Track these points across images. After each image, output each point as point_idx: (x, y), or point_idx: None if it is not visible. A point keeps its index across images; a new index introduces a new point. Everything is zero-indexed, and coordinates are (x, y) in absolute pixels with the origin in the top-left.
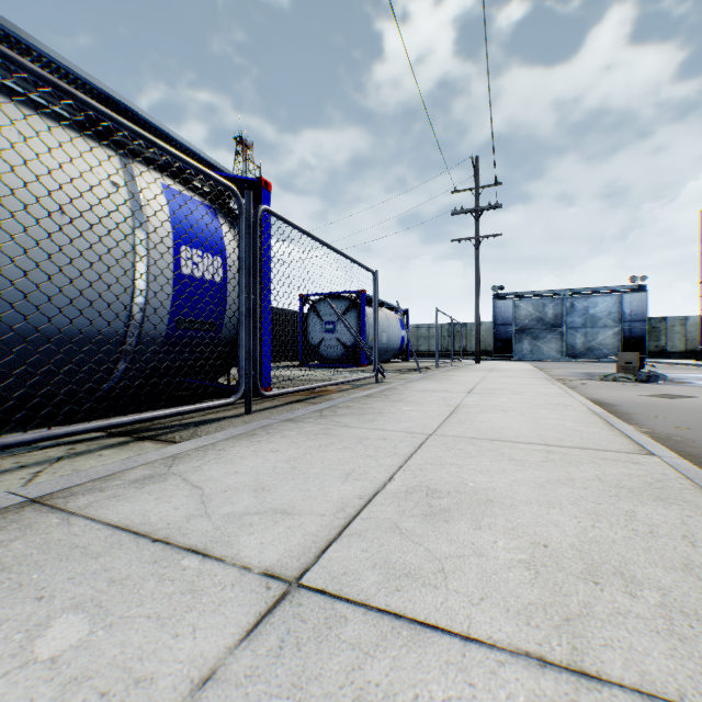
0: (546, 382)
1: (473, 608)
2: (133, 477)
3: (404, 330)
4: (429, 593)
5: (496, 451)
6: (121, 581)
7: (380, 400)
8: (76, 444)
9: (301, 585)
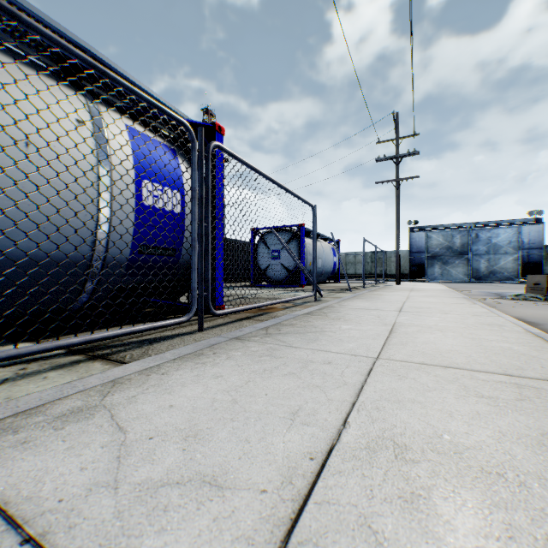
0: (466, 301)
1: None
2: (60, 411)
3: (335, 257)
4: None
5: (455, 382)
6: None
7: (320, 318)
8: (30, 363)
9: None
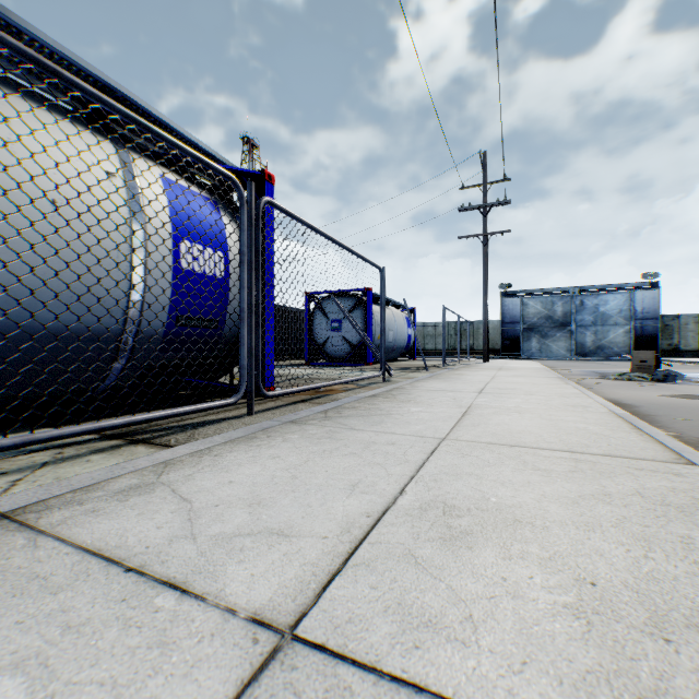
0: (559, 381)
1: (514, 677)
2: (118, 487)
3: (410, 328)
4: (456, 653)
5: (517, 459)
6: (78, 628)
7: (387, 401)
8: (65, 448)
9: (295, 637)
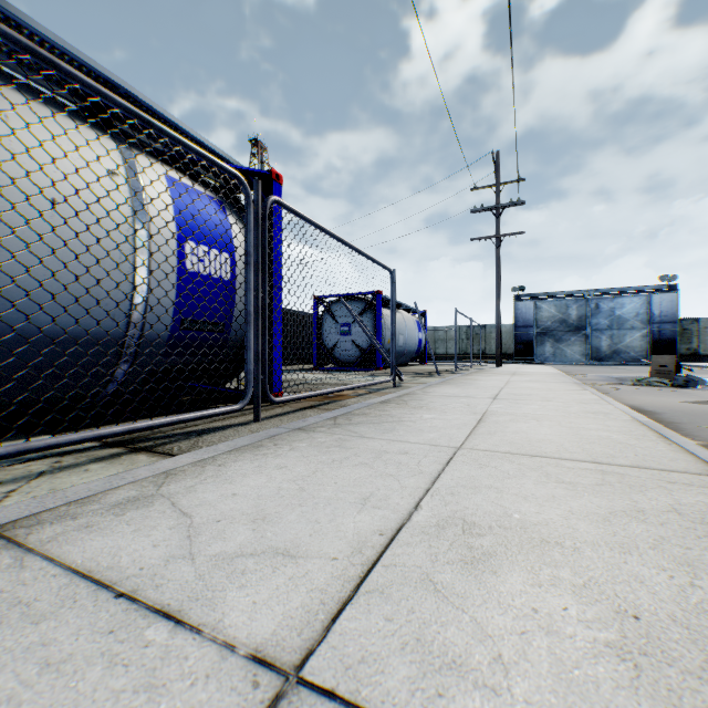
0: (576, 387)
1: None
2: (115, 500)
3: (421, 333)
4: (486, 704)
5: (538, 470)
6: (57, 666)
7: (398, 407)
8: (64, 456)
9: (301, 680)
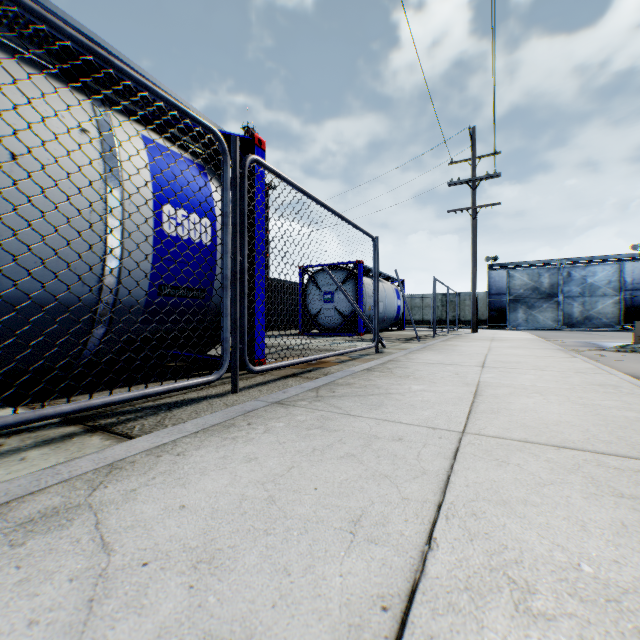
0: (563, 354)
1: None
2: (27, 513)
3: (400, 300)
4: None
5: (577, 471)
6: None
7: (383, 376)
8: (10, 437)
9: None
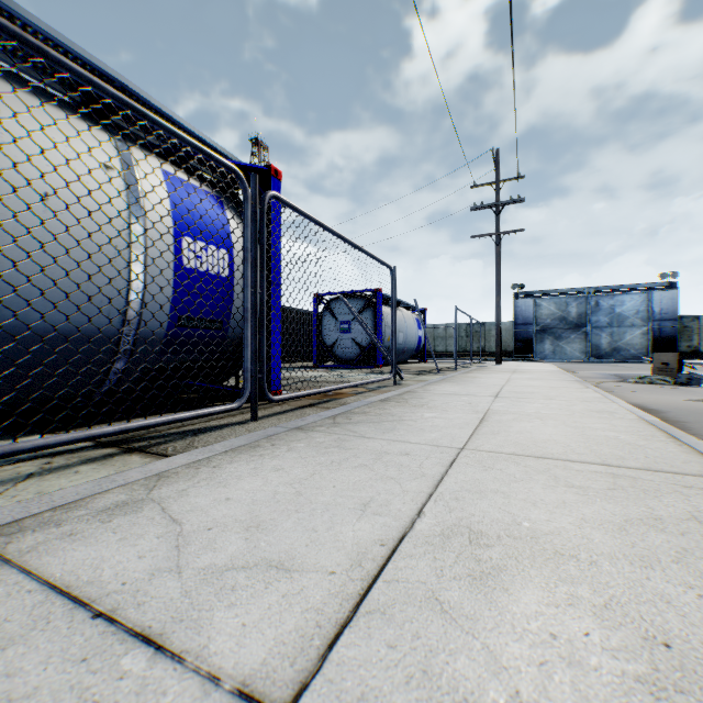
0: (578, 385)
1: None
2: (102, 505)
3: (421, 330)
4: None
5: (546, 473)
6: (20, 702)
7: (399, 405)
8: (55, 457)
9: None
